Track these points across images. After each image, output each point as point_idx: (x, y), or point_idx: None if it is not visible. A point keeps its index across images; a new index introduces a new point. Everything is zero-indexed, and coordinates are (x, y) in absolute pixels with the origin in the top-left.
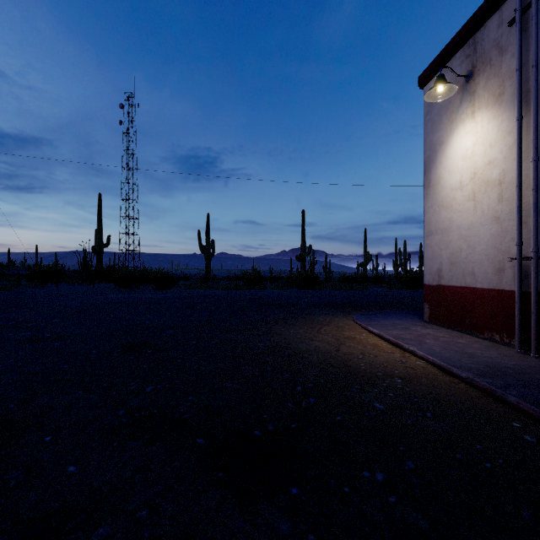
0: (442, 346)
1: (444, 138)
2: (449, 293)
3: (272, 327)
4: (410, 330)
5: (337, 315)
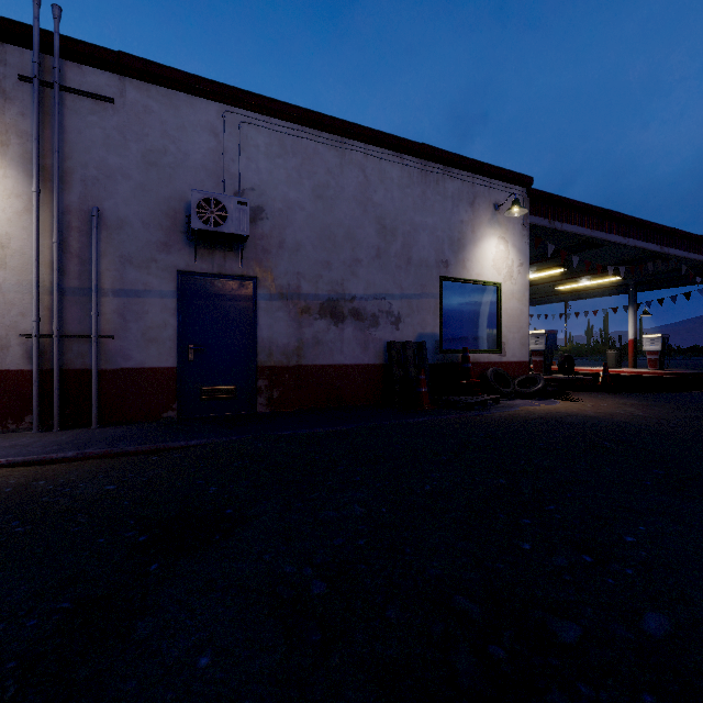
0: None
1: None
2: None
3: None
4: None
5: None
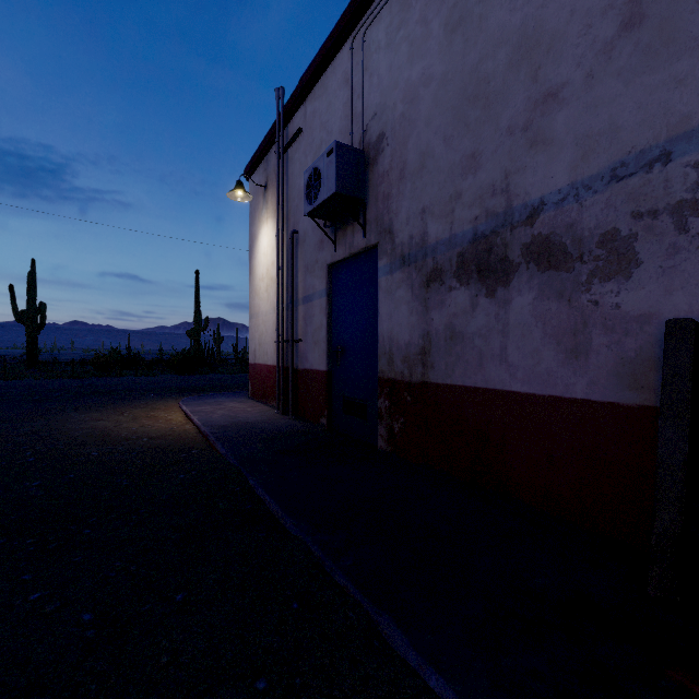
0: (225, 414)
1: (257, 233)
2: (259, 370)
3: (63, 414)
4: (221, 405)
5: (167, 399)
